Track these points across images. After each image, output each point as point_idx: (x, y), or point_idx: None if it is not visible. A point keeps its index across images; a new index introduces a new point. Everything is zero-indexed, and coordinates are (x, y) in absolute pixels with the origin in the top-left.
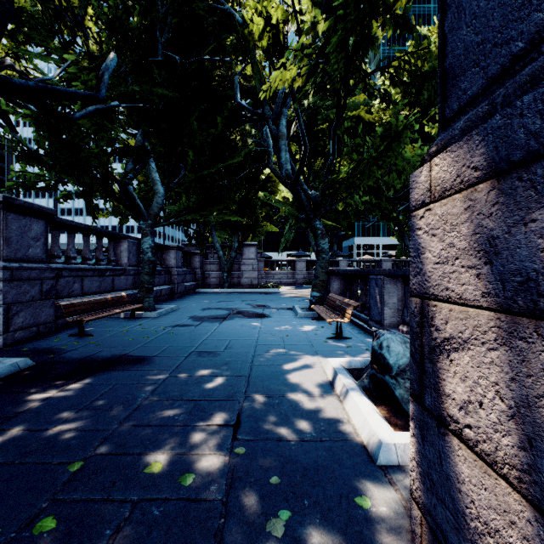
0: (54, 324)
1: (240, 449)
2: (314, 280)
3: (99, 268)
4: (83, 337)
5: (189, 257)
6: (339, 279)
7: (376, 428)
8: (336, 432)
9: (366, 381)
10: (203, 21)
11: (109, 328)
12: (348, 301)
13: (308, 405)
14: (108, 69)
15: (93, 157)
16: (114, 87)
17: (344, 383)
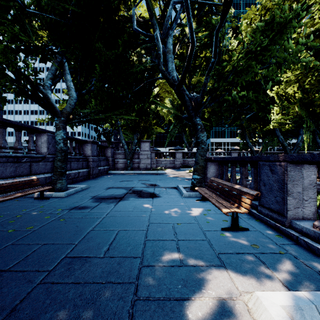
0: None
1: None
2: (194, 166)
3: (15, 155)
4: None
5: (104, 149)
6: (214, 164)
7: None
8: None
9: None
10: None
11: (7, 212)
12: (239, 187)
13: None
14: None
15: None
16: None
17: None
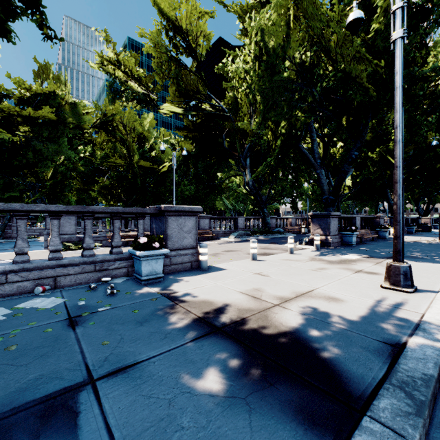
0: None
1: None
2: None
3: None
4: None
5: None
6: None
7: None
8: None
9: None
10: None
11: None
12: None
13: None
14: None
15: None
16: None
17: None
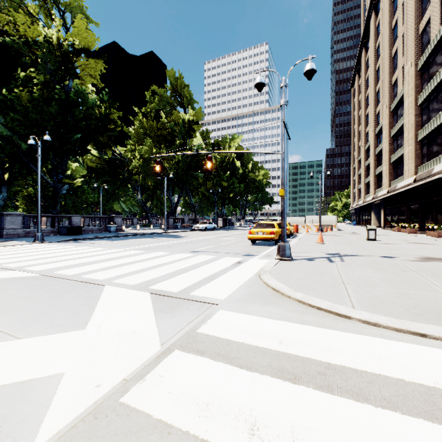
0: None
1: None
2: None
3: None
4: None
5: None
6: None
7: None
8: None
9: None
10: None
11: None
12: None
13: None
14: None
15: None
16: None
17: None
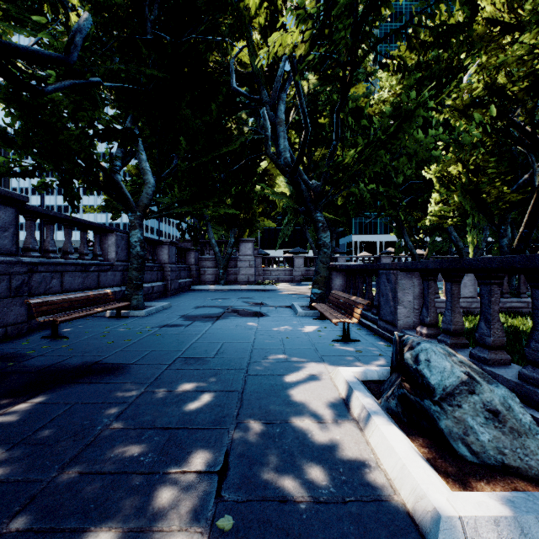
0: (26, 324)
1: (225, 520)
2: (314, 276)
3: (82, 262)
4: (57, 339)
5: (184, 253)
6: (341, 275)
7: (425, 485)
8: (363, 485)
9: (393, 402)
10: (196, 1)
11: (89, 329)
12: (355, 298)
13: (320, 436)
14: (80, 30)
15: (74, 140)
16: (96, 63)
17: (364, 405)
